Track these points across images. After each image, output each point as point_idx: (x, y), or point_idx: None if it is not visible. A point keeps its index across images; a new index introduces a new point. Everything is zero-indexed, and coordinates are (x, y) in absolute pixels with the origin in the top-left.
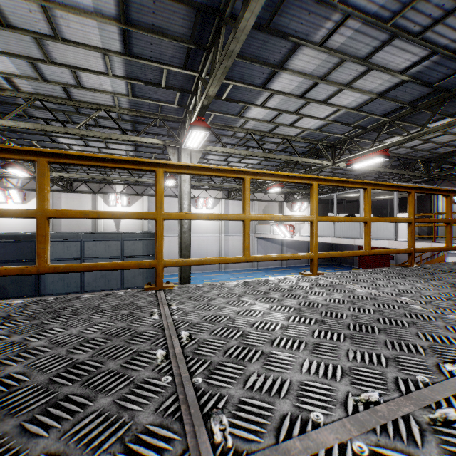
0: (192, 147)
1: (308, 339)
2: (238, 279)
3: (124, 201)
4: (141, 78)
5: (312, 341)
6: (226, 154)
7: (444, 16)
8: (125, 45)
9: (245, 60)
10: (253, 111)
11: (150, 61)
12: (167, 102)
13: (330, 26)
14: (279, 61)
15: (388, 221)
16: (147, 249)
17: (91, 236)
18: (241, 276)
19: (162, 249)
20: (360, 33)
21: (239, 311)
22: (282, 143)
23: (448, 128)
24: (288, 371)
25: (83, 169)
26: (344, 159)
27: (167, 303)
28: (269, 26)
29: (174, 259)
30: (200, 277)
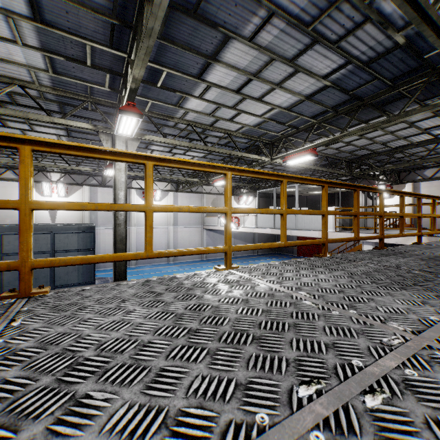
0: (125, 135)
1: (158, 363)
2: (186, 271)
3: (61, 190)
4: (61, 52)
5: (160, 366)
6: (170, 146)
7: (355, 27)
8: (33, 10)
9: (176, 47)
10: (192, 102)
11: (68, 33)
12: (96, 84)
13: (257, 22)
14: (212, 52)
15: (303, 213)
16: (84, 243)
17: (13, 230)
18: (189, 267)
19: (28, 247)
20: (286, 34)
21: (101, 324)
22: (224, 137)
23: (362, 132)
24: (80, 432)
25: (6, 154)
26: (280, 156)
27: (13, 318)
28: (197, 12)
29: (49, 258)
30: (147, 270)
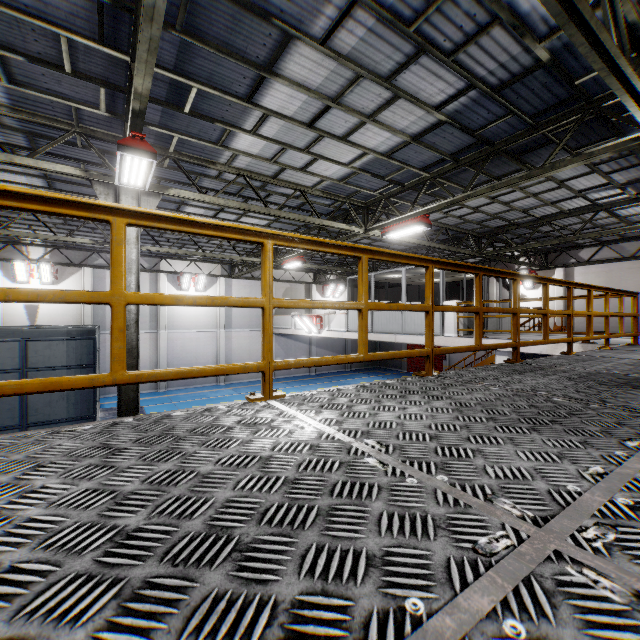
0: (134, 186)
1: None
2: (243, 396)
3: (45, 274)
4: (19, 47)
5: None
6: (214, 207)
7: (478, 32)
8: None
9: (208, 48)
10: (242, 140)
11: (27, 15)
12: (85, 104)
13: (332, 14)
14: (266, 60)
15: (395, 308)
16: (77, 356)
17: None
18: (248, 390)
19: None
20: (377, 36)
21: None
22: (296, 196)
23: (493, 192)
24: None
25: None
26: (379, 226)
27: None
28: None
29: None
30: (184, 396)
